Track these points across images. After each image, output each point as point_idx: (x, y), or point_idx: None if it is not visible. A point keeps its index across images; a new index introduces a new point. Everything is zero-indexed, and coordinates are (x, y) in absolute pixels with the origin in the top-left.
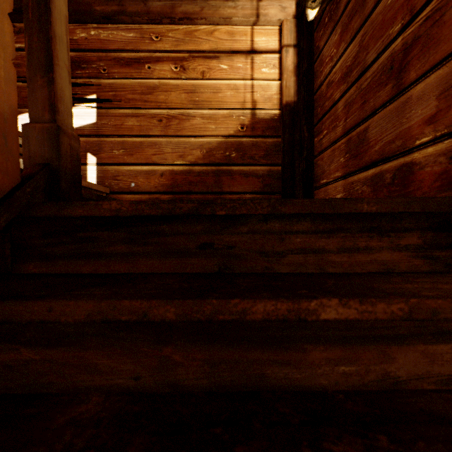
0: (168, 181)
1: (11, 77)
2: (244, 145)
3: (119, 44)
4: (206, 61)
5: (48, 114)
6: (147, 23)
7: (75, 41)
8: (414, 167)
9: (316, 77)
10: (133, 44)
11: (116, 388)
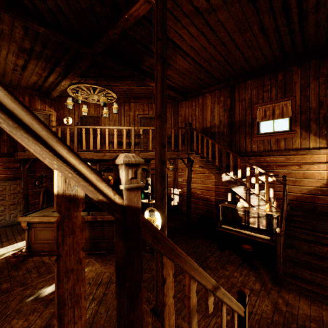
0: (295, 197)
1: (285, 203)
2: (323, 190)
3: (279, 161)
4: (308, 165)
5: (286, 204)
6: (288, 155)
7: (266, 160)
8: None
9: None
10: (283, 161)
11: (302, 237)
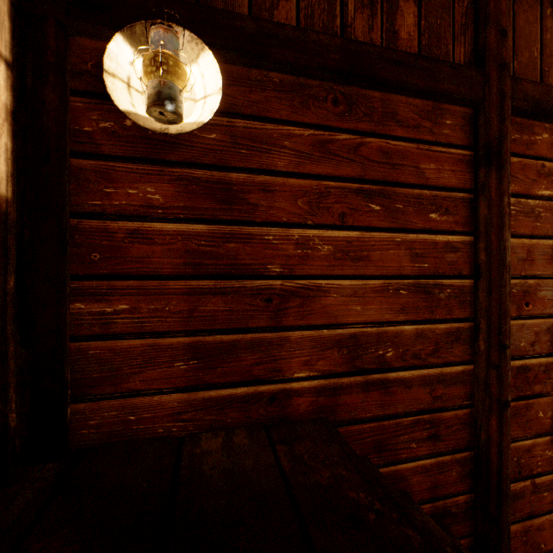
0: None
1: None
2: None
3: None
4: None
5: None
6: None
7: None
8: (293, 393)
9: (81, 186)
10: None
11: None
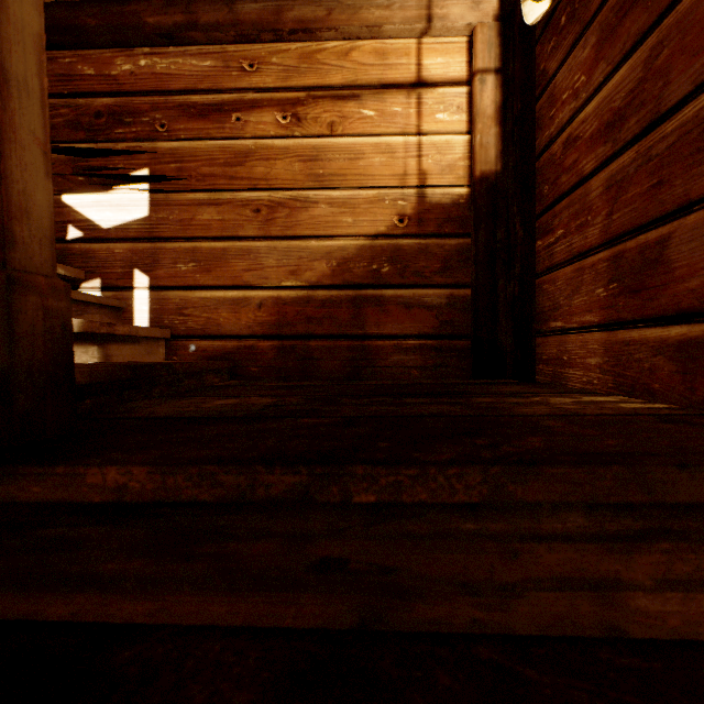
0: (271, 317)
1: None
2: (404, 251)
3: (187, 81)
4: (337, 105)
5: None
6: (234, 42)
7: (114, 78)
8: None
9: (539, 127)
10: (211, 80)
11: None
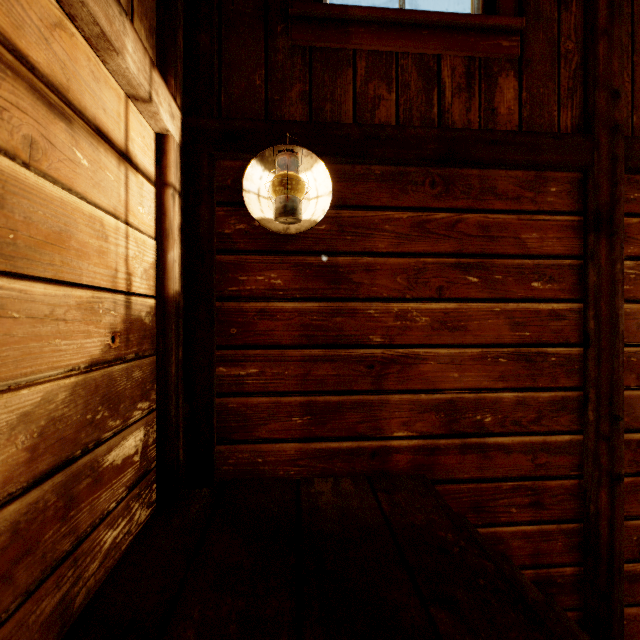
0: None
1: None
2: (116, 381)
3: None
4: (41, 109)
5: None
6: None
7: None
8: (392, 450)
9: (223, 276)
10: None
11: None
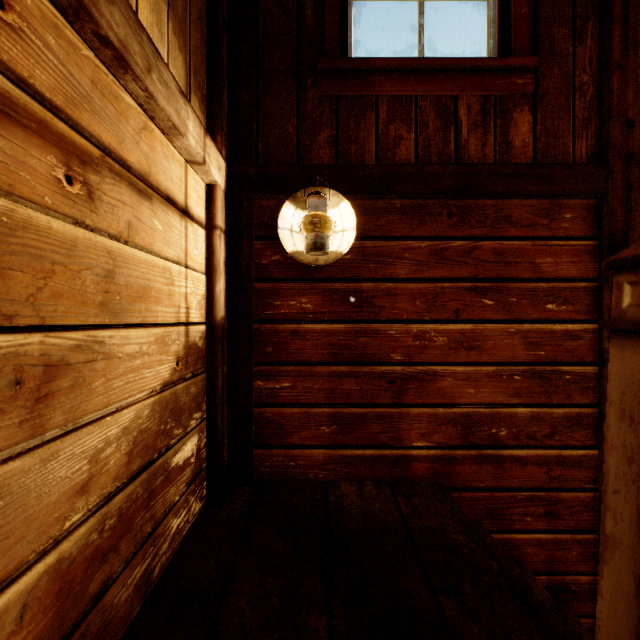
0: (45, 618)
1: None
2: (179, 397)
3: None
4: (134, 197)
5: None
6: None
7: None
8: (412, 459)
9: (260, 301)
10: None
11: None
